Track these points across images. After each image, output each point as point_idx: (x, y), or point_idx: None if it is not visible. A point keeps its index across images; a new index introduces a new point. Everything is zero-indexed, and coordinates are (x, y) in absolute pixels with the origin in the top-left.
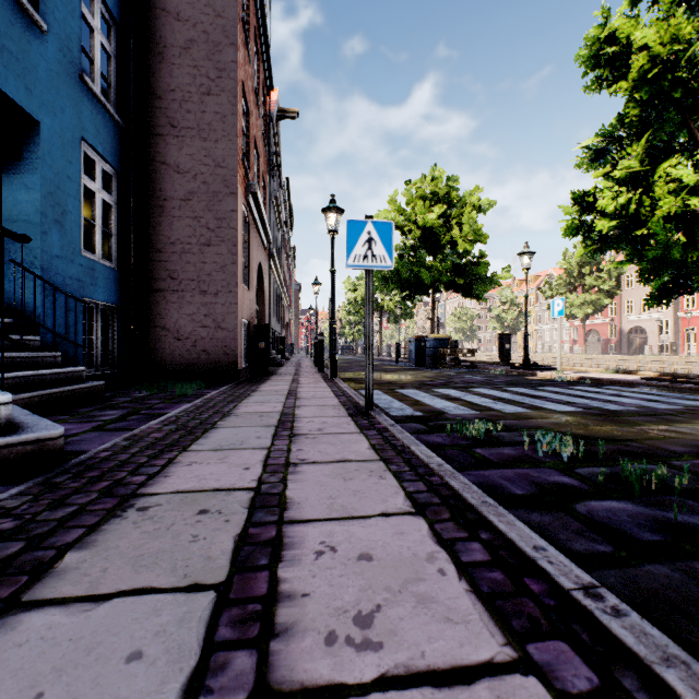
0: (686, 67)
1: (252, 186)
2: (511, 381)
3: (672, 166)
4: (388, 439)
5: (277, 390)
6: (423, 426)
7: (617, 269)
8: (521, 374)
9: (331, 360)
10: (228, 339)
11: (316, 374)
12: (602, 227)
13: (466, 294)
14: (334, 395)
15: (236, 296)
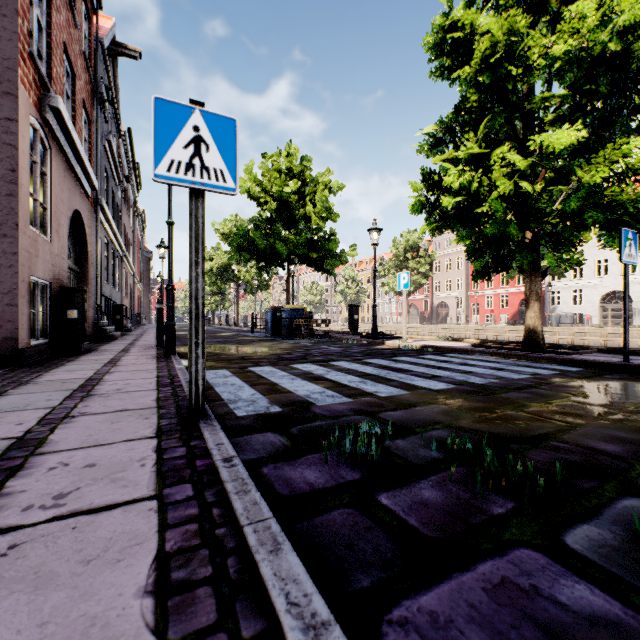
0: (518, 60)
1: (53, 98)
2: (366, 351)
3: (503, 153)
4: (211, 519)
5: (68, 380)
6: (283, 438)
7: (430, 256)
8: (371, 343)
9: (168, 333)
10: (1, 304)
11: (152, 349)
12: (448, 203)
13: (319, 268)
14: (156, 386)
15: (15, 243)
